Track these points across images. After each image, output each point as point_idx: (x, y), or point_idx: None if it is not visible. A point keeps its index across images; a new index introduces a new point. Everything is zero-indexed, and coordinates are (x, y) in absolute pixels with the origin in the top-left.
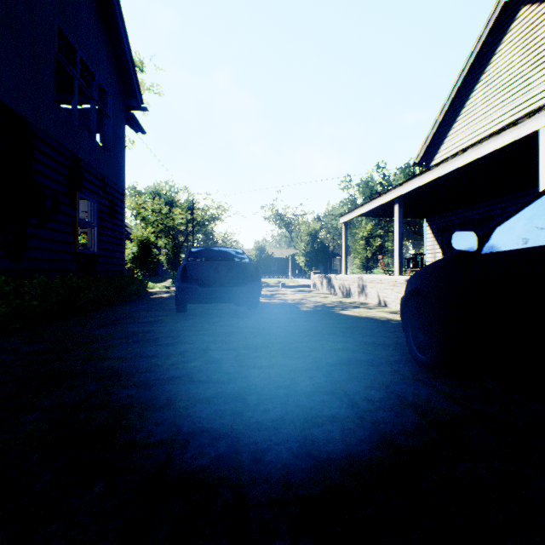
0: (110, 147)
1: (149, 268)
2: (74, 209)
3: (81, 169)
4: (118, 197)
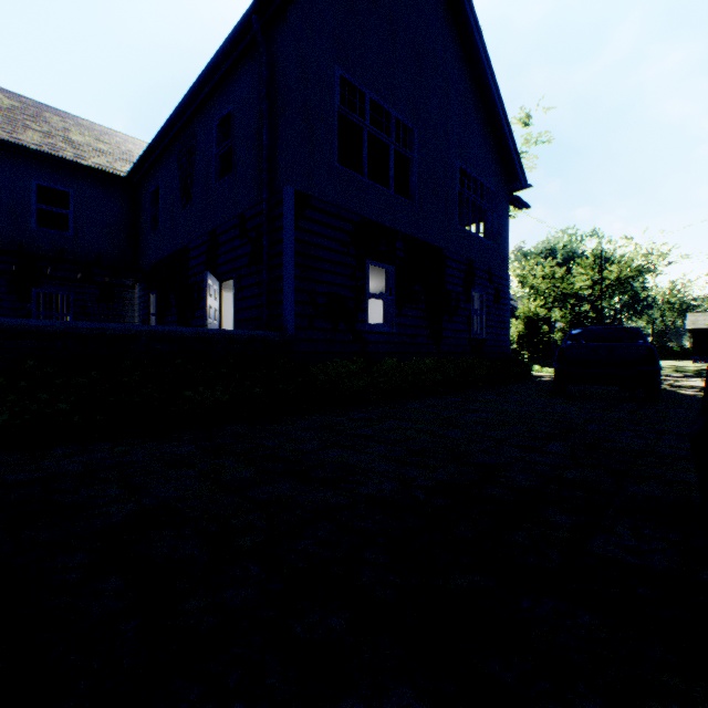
0: (494, 239)
1: (536, 349)
2: (468, 303)
3: (473, 269)
4: (502, 283)
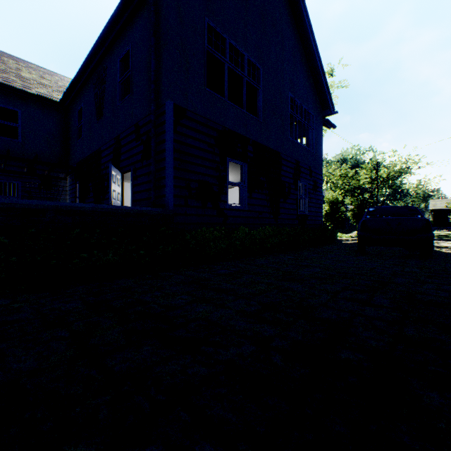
0: (313, 148)
1: (337, 222)
2: (296, 190)
3: (299, 167)
4: (318, 177)
